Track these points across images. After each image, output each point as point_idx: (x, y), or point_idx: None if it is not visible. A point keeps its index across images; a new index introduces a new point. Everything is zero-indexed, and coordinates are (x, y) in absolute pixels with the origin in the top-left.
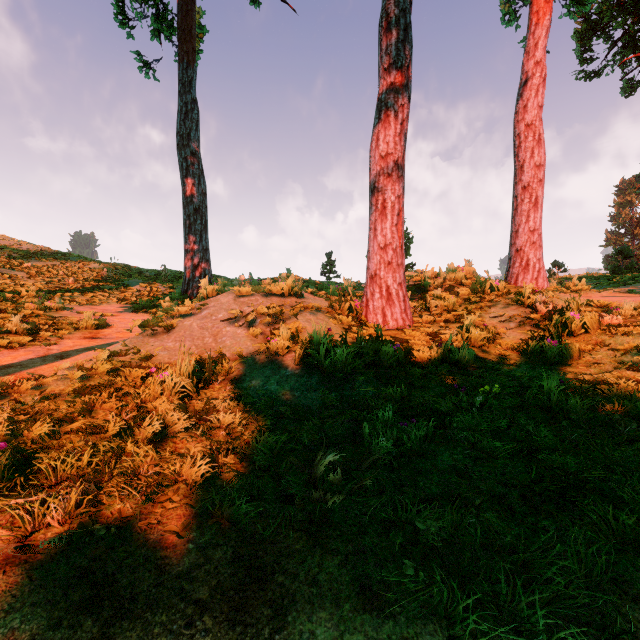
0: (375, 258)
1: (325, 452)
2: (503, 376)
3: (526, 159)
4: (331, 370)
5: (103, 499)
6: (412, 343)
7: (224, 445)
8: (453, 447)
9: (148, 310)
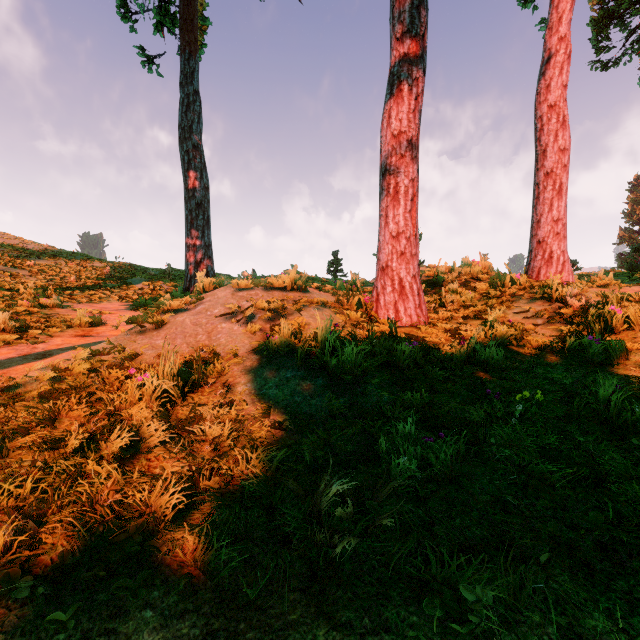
0: (386, 248)
1: (332, 473)
2: (539, 379)
3: (549, 143)
4: (338, 372)
5: (44, 539)
6: (429, 341)
7: (207, 464)
8: (492, 470)
9: (148, 308)
